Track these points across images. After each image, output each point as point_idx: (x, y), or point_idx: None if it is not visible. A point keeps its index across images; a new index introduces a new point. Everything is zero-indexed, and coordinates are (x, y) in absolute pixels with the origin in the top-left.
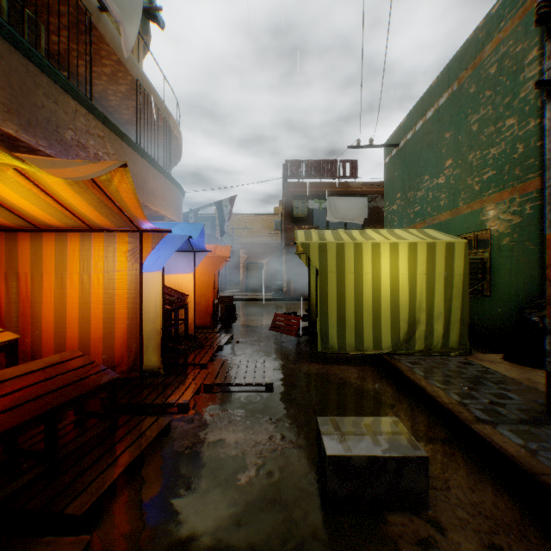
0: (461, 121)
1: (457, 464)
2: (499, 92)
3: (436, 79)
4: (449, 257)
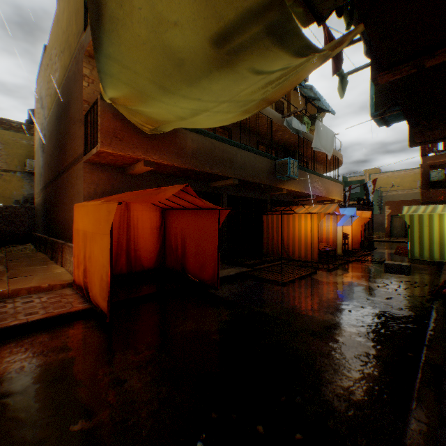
0: None
1: (428, 276)
2: None
3: None
4: None
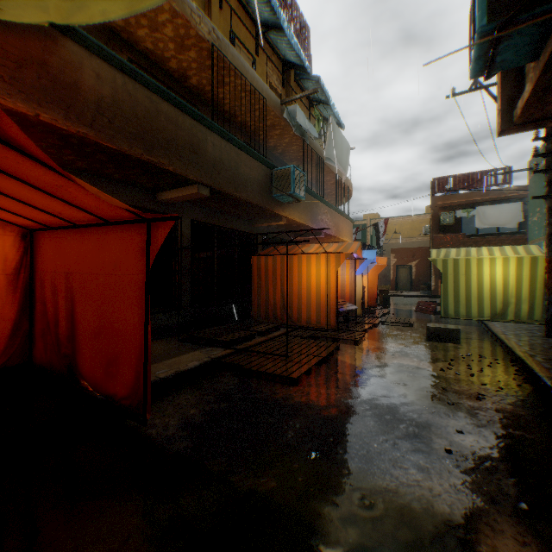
0: None
1: (482, 343)
2: None
3: None
4: (532, 265)
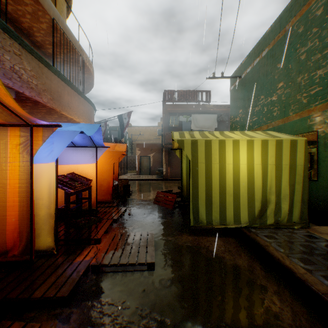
0: (290, 54)
1: None
2: (325, 27)
3: (270, 27)
4: (293, 151)
